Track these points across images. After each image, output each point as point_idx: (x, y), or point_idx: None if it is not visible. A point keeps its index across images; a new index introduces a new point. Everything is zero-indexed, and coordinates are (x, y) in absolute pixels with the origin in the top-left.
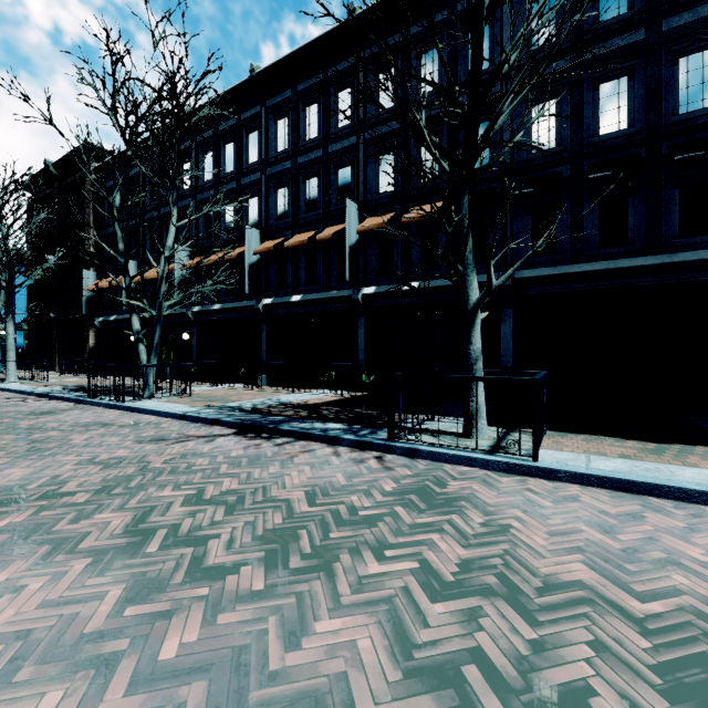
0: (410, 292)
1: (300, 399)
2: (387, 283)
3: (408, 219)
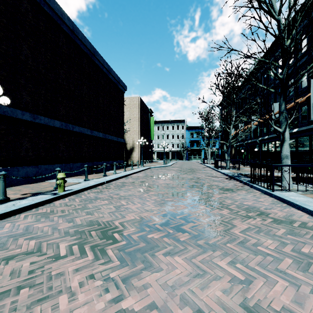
0: None
1: None
2: None
3: None
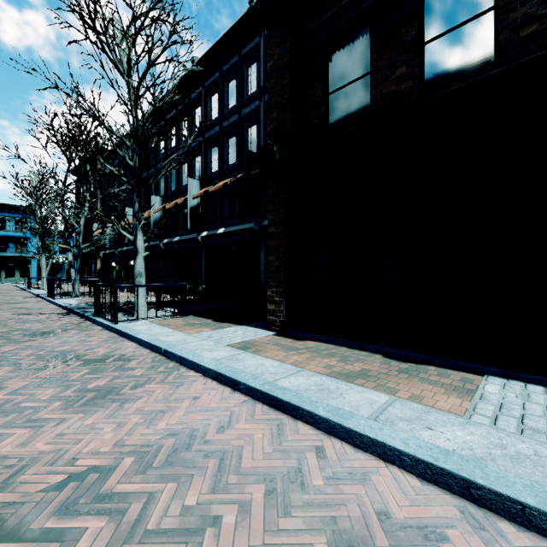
0: (221, 235)
1: None
2: (215, 229)
3: (211, 190)
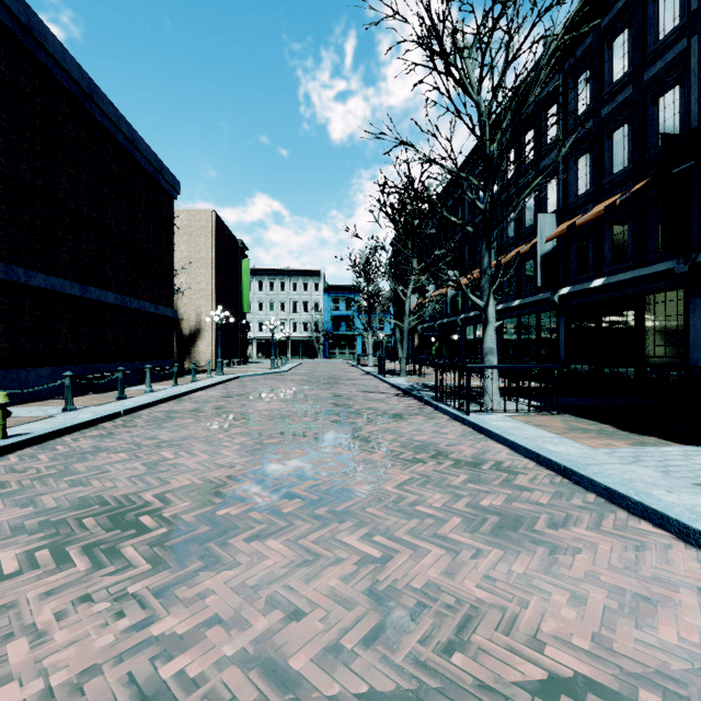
0: (596, 289)
1: (478, 384)
2: (584, 281)
3: (581, 222)
